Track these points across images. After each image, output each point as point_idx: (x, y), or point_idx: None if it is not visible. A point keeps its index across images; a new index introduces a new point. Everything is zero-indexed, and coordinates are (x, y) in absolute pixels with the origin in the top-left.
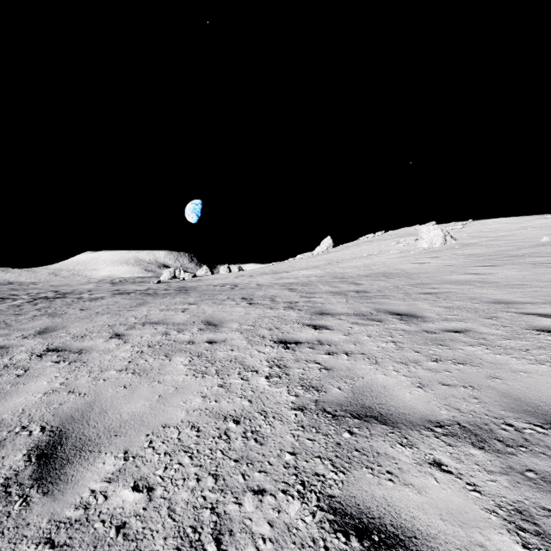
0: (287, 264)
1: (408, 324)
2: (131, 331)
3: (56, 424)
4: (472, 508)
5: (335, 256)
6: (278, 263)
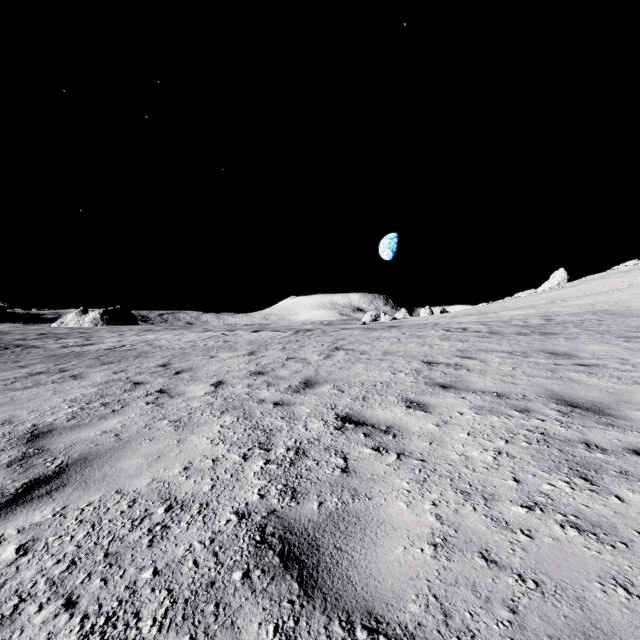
0: (499, 304)
1: (541, 336)
2: (380, 339)
3: (381, 350)
4: (490, 356)
5: (563, 294)
6: (489, 304)
